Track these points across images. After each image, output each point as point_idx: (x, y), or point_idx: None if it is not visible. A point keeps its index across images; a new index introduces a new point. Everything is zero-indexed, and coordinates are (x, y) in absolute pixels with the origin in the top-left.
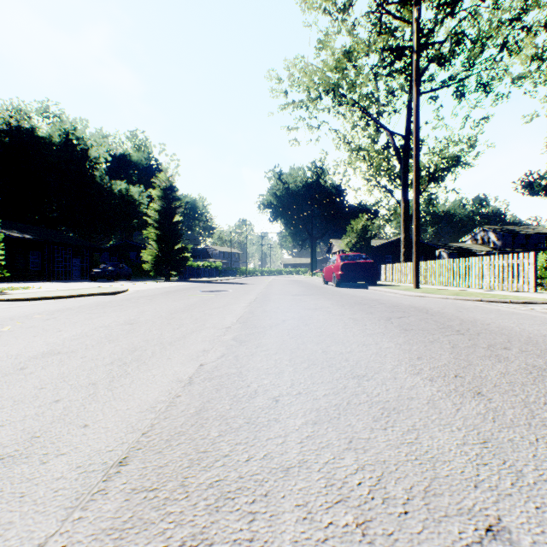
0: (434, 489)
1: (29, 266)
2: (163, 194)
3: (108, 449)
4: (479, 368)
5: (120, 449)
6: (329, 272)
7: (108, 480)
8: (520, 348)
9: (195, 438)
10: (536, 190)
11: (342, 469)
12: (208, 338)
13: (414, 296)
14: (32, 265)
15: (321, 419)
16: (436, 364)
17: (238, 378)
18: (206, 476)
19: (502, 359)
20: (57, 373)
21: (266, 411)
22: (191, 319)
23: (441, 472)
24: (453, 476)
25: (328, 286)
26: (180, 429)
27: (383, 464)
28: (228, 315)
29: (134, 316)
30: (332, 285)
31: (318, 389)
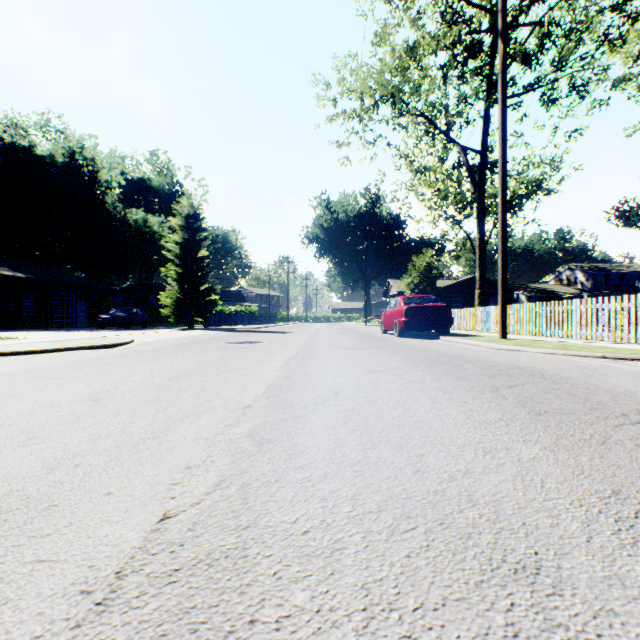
0: None
1: (23, 311)
2: (186, 223)
3: None
4: None
5: None
6: (389, 318)
7: None
8: None
9: None
10: (633, 220)
11: None
12: (206, 431)
13: (506, 349)
14: (29, 310)
15: None
16: None
17: (232, 576)
18: None
19: None
20: None
21: None
22: (194, 389)
23: None
24: None
25: (388, 336)
26: None
27: None
28: (253, 382)
29: (111, 384)
30: (392, 335)
31: None
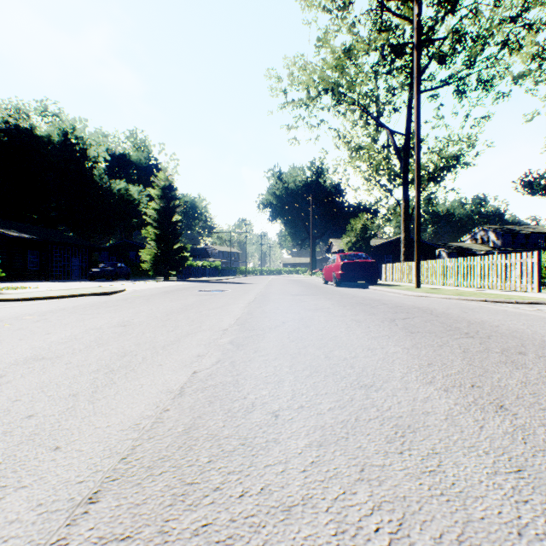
0: (469, 538)
1: (27, 265)
2: (162, 193)
3: (79, 479)
4: (497, 377)
5: (92, 481)
6: (329, 271)
7: (71, 525)
8: (536, 353)
9: (181, 464)
10: (536, 189)
11: (354, 509)
12: (203, 341)
13: (416, 296)
14: (30, 264)
15: (327, 439)
16: (449, 371)
17: (233, 388)
18: (191, 519)
19: (519, 365)
20: (36, 382)
21: (264, 429)
22: (187, 320)
23: (474, 513)
24: (490, 519)
25: (328, 286)
26: (165, 453)
27: (403, 501)
28: (226, 316)
29: (128, 317)
30: (332, 285)
31: (322, 401)
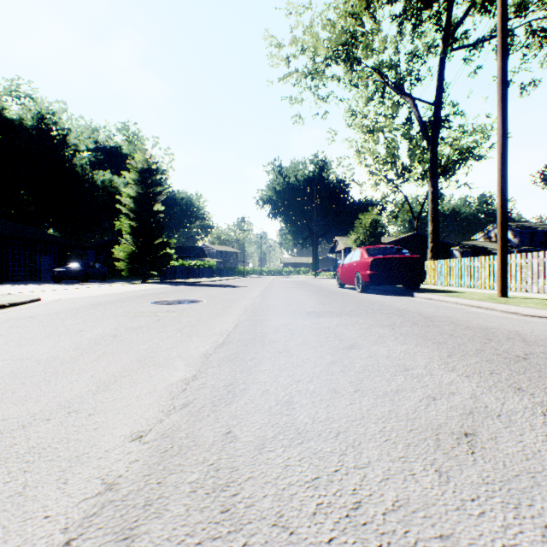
0: None
1: None
2: (140, 177)
3: None
4: None
5: None
6: (349, 271)
7: None
8: None
9: None
10: None
11: None
12: None
13: None
14: None
15: None
16: None
17: None
18: None
19: None
20: None
21: None
22: None
23: None
24: None
25: (349, 291)
26: None
27: None
28: None
29: None
30: (351, 290)
31: None
